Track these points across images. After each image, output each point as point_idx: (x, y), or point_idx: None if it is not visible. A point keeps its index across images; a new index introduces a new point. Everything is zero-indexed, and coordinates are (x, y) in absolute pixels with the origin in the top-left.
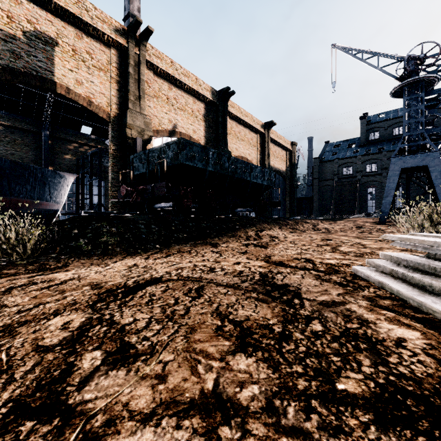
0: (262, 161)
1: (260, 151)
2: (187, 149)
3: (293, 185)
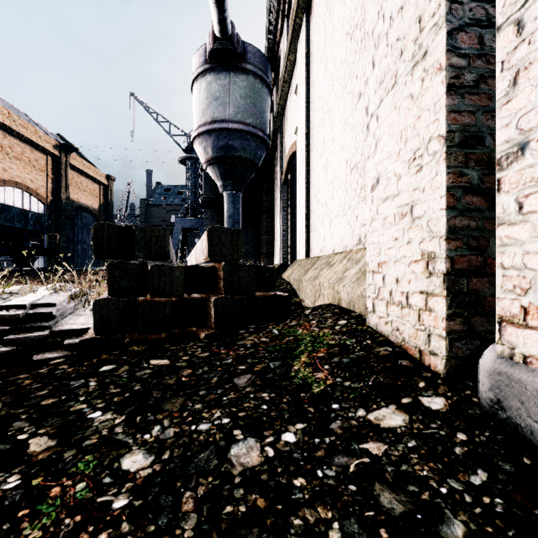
0: (57, 193)
1: (54, 179)
2: None
3: None
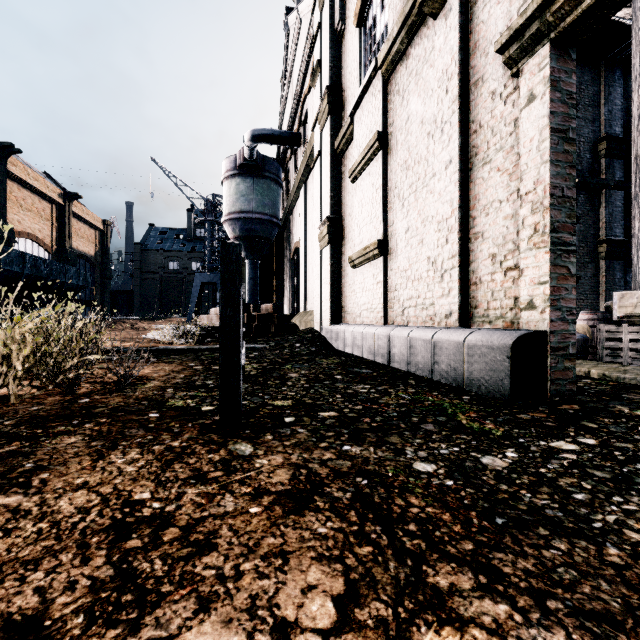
0: (61, 242)
1: (58, 227)
2: (6, 255)
3: (106, 275)
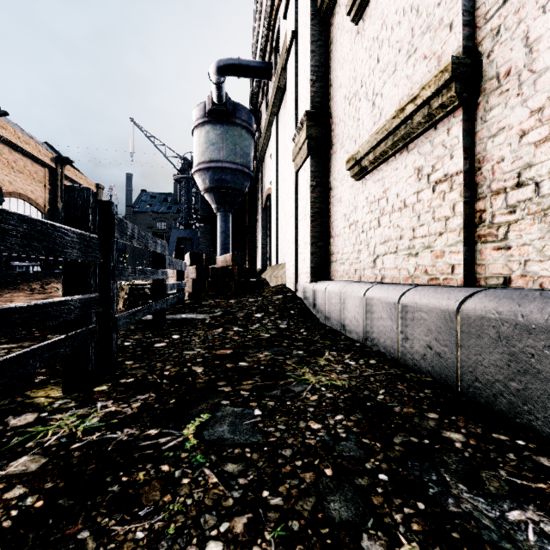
0: (54, 202)
1: (50, 189)
2: None
3: None
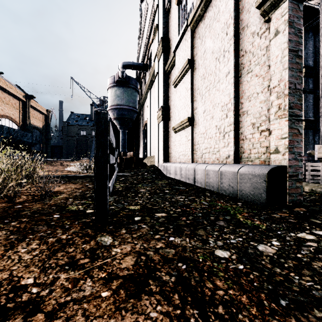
0: (24, 120)
1: (22, 113)
2: None
3: (48, 137)
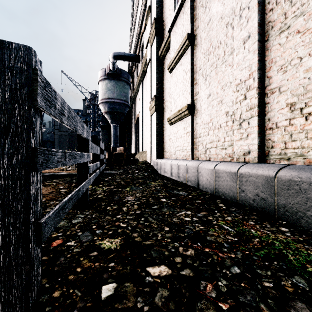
0: None
1: None
2: None
3: None
